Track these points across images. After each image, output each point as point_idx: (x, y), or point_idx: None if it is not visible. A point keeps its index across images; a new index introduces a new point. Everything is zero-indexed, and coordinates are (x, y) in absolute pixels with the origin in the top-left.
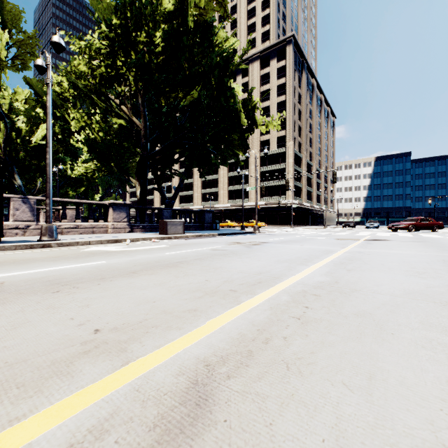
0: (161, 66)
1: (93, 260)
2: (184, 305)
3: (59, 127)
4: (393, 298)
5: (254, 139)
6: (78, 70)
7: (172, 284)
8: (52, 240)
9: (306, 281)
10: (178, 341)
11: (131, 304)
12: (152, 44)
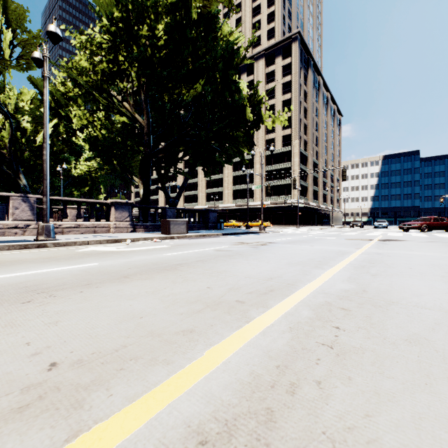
0: (163, 60)
1: (85, 261)
2: (178, 323)
3: (63, 126)
4: (445, 314)
5: (259, 138)
6: (79, 66)
7: (167, 292)
8: (48, 240)
9: (327, 289)
10: (162, 388)
11: (111, 321)
12: (155, 38)
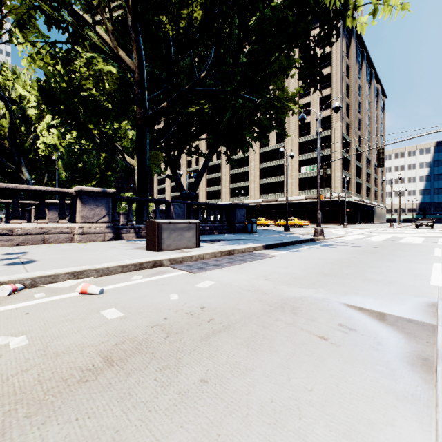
0: None
1: None
2: None
3: None
4: None
5: (291, 123)
6: None
7: None
8: None
9: None
10: None
11: None
12: None
